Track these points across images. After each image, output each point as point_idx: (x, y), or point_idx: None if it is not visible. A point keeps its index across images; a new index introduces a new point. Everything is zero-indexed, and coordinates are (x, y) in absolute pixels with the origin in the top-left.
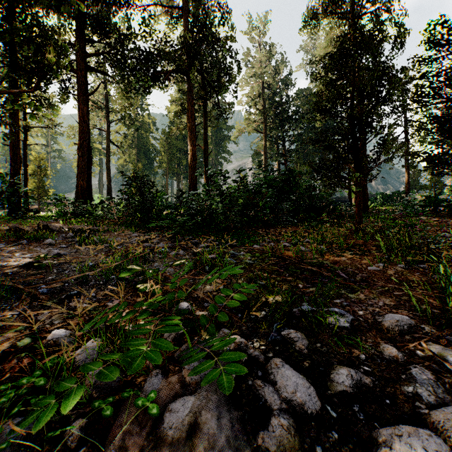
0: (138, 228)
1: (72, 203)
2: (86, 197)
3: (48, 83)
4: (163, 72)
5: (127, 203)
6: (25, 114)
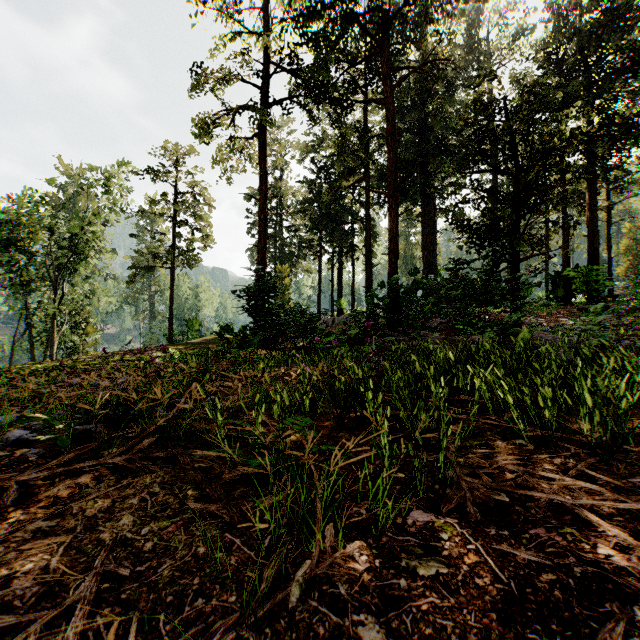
0: None
1: None
2: None
3: (628, 154)
4: None
5: None
6: (608, 192)
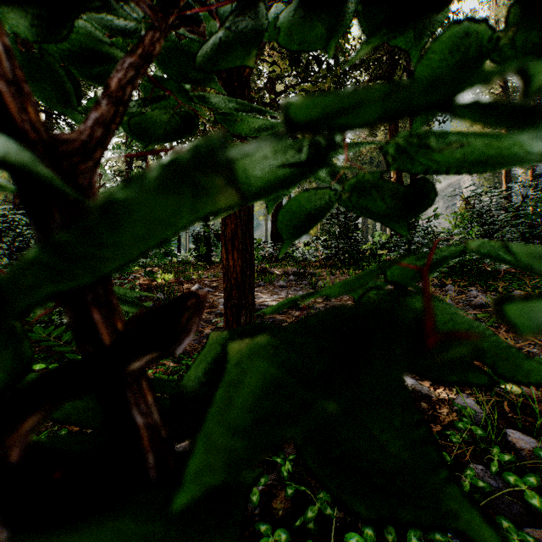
0: (352, 271)
1: (271, 247)
2: (280, 240)
3: None
4: (362, 84)
5: (335, 243)
6: None
